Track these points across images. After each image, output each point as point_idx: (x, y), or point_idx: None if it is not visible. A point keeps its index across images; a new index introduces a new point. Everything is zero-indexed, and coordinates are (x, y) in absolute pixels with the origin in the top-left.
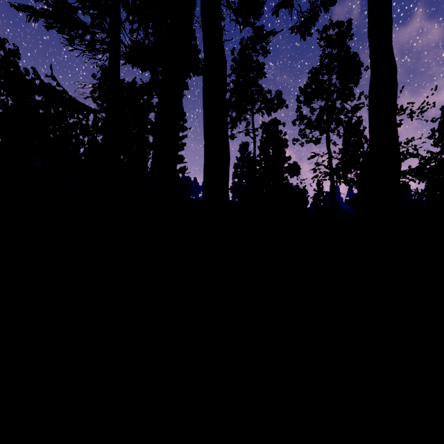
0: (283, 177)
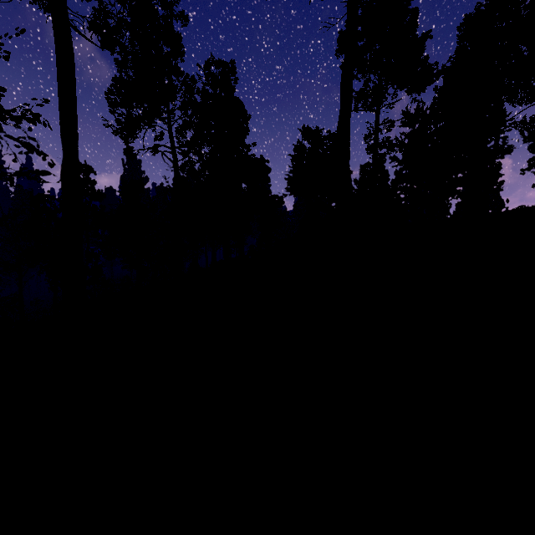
0: None
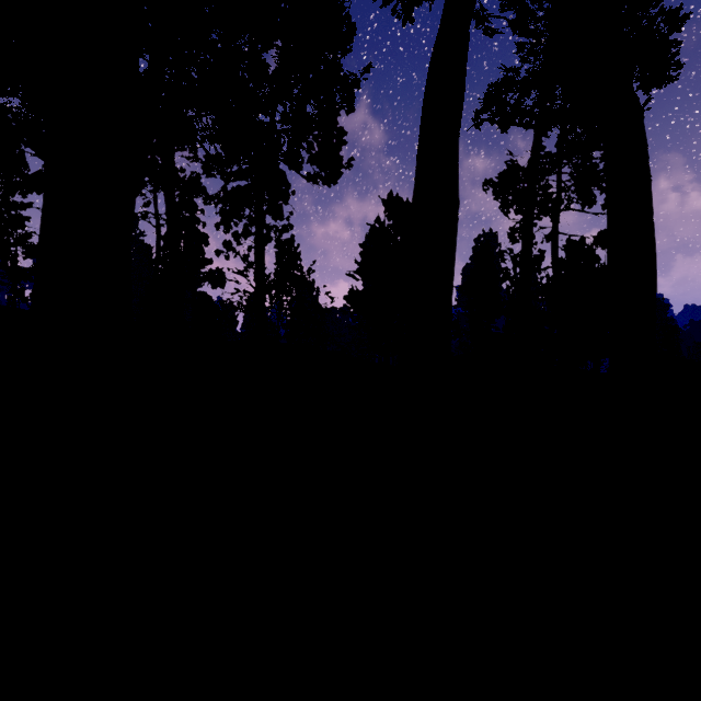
0: (204, 295)
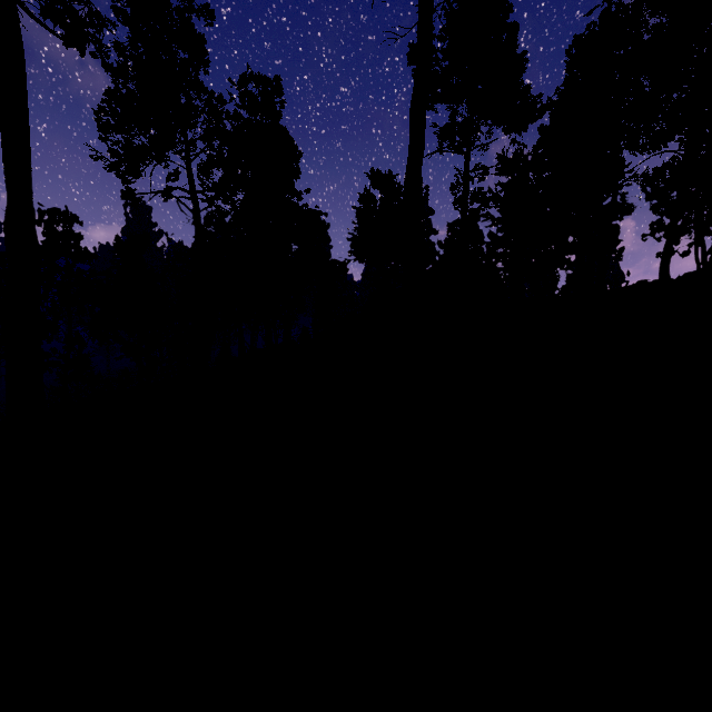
0: None
